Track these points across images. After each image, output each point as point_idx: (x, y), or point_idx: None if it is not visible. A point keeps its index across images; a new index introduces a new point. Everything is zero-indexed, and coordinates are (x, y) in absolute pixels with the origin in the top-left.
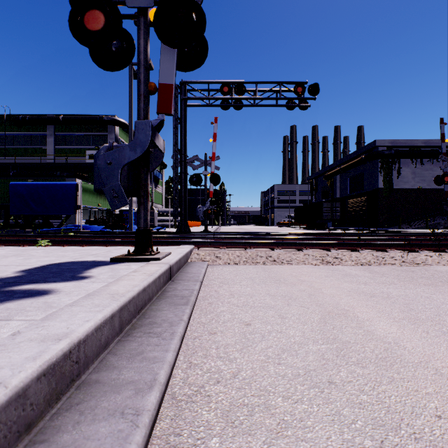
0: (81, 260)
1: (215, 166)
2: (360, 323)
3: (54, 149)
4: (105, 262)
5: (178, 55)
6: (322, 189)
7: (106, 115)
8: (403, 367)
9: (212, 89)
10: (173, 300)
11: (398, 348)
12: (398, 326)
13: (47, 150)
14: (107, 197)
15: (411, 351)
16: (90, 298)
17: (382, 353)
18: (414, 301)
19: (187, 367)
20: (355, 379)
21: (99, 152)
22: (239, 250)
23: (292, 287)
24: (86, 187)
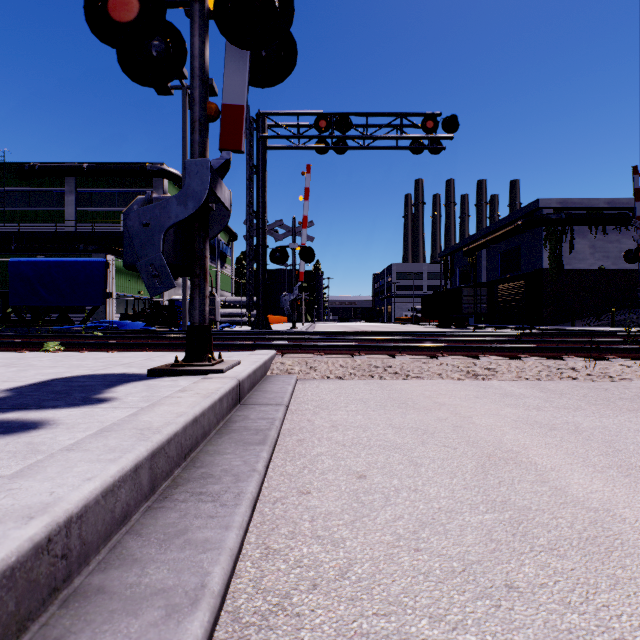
0: (104, 372)
1: (307, 236)
2: (542, 474)
3: (76, 212)
4: (139, 376)
5: (251, 63)
6: (460, 270)
7: (150, 163)
8: (629, 555)
9: (303, 125)
10: (242, 436)
11: (613, 519)
12: (604, 480)
13: (65, 214)
14: (142, 277)
15: (635, 526)
16: (103, 436)
17: (588, 530)
18: (620, 437)
19: (261, 557)
20: (551, 581)
21: (131, 208)
22: (342, 358)
23: (426, 414)
24: (121, 267)
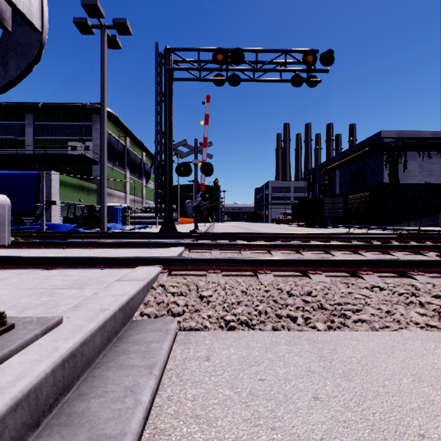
0: None
1: (207, 154)
2: None
3: (34, 140)
4: None
5: None
6: (319, 185)
7: (90, 103)
8: None
9: (203, 60)
10: None
11: None
12: None
13: (25, 141)
14: None
15: None
16: None
17: None
18: None
19: None
20: None
21: None
22: (244, 277)
23: None
24: (65, 181)
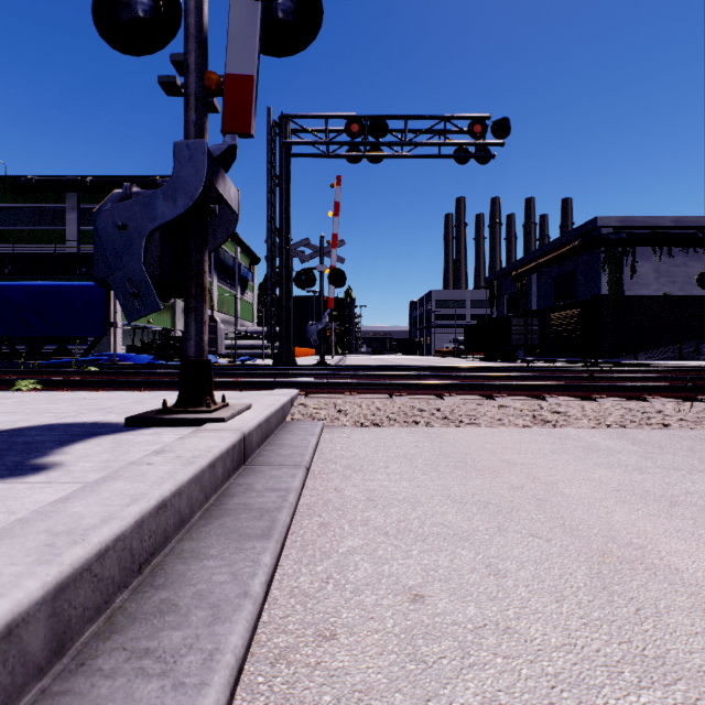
0: (71, 420)
1: (337, 257)
2: (696, 592)
3: (78, 231)
4: (114, 427)
5: (264, 24)
6: (508, 297)
7: (161, 176)
8: None
9: (332, 129)
10: (237, 523)
11: None
12: None
13: (66, 234)
14: (117, 295)
15: None
16: None
17: None
18: None
19: None
20: None
21: (104, 206)
22: (379, 399)
23: (494, 479)
24: None
